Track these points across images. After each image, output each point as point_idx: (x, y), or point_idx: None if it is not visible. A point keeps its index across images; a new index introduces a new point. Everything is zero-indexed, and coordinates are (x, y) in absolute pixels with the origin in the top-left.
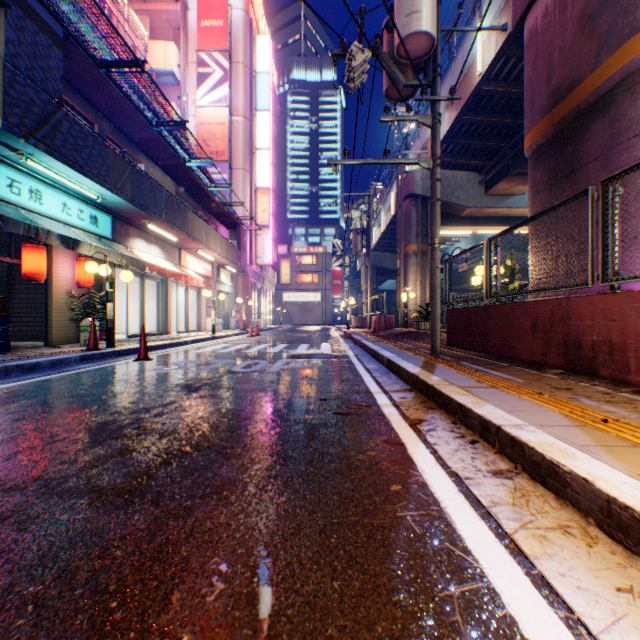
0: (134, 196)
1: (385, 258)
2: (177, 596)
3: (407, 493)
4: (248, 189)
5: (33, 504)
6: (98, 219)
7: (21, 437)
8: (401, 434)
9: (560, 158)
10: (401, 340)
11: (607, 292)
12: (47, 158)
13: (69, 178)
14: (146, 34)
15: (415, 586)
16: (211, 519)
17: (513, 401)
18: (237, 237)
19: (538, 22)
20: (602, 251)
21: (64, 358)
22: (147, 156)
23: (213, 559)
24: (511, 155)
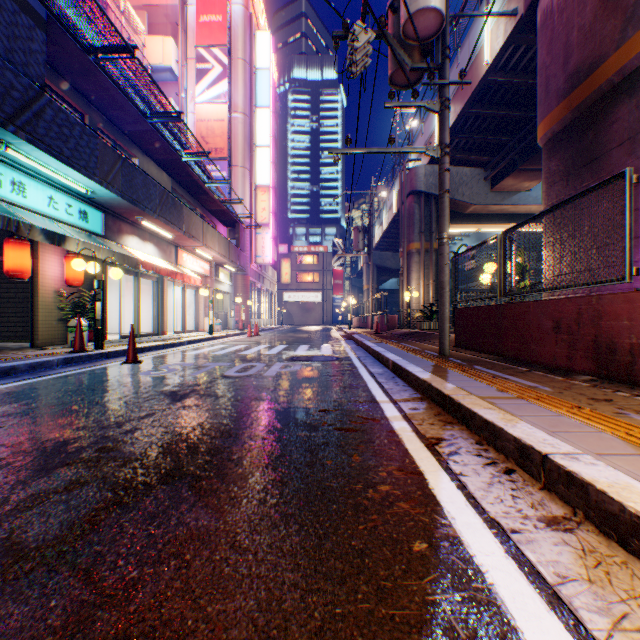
0: (126, 190)
1: (387, 257)
2: None
3: (436, 557)
4: (248, 187)
5: None
6: (88, 214)
7: None
8: (417, 459)
9: (579, 145)
10: (405, 341)
11: None
12: (28, 147)
13: (54, 170)
14: (143, 29)
15: None
16: (159, 608)
17: (550, 417)
18: (236, 235)
19: (554, 1)
20: None
21: (44, 361)
22: (141, 150)
23: None
24: (518, 149)
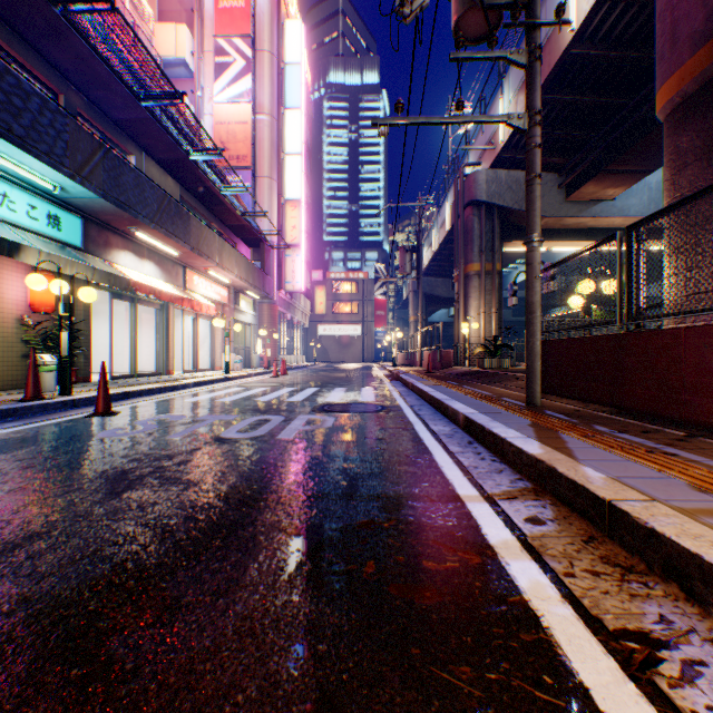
0: (109, 189)
1: (436, 284)
2: None
3: None
4: (275, 201)
5: None
6: (60, 220)
7: None
8: None
9: None
10: (468, 383)
11: None
12: None
13: (3, 154)
14: (152, 13)
15: None
16: None
17: None
18: (260, 256)
19: None
20: None
21: None
22: (138, 146)
23: None
24: (604, 146)
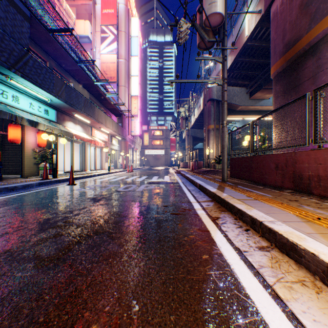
0: (67, 99)
1: (197, 132)
2: (78, 326)
3: (212, 260)
4: (127, 96)
5: (2, 266)
6: (48, 111)
7: (1, 227)
8: (207, 225)
9: (289, 79)
10: (206, 174)
11: (316, 149)
12: (21, 79)
13: (33, 90)
14: (74, 16)
15: (218, 319)
16: (101, 276)
17: (267, 207)
18: (121, 121)
19: (278, 8)
20: (314, 127)
21: (30, 184)
22: (74, 79)
23: (101, 301)
24: (263, 78)
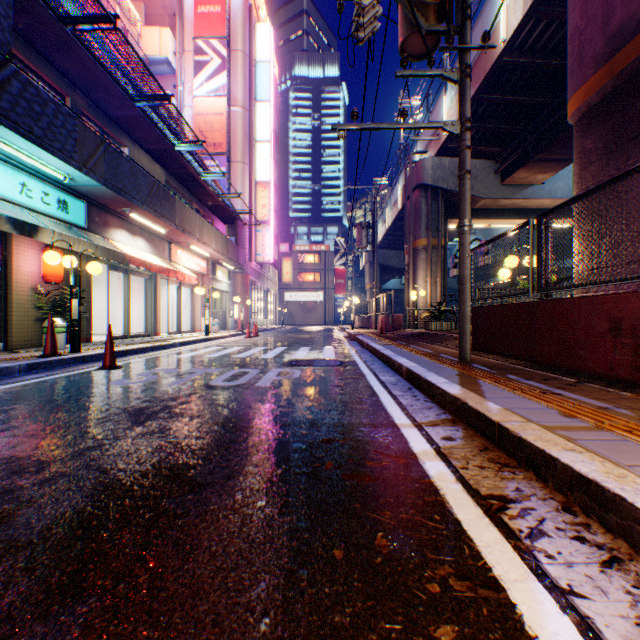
0: (109, 178)
1: (390, 256)
2: None
3: None
4: (247, 183)
5: None
6: (68, 204)
7: None
8: (483, 547)
9: (623, 117)
10: (414, 343)
11: None
12: None
13: (24, 151)
14: (139, 18)
15: None
16: None
17: None
18: (235, 232)
19: None
20: None
21: (2, 368)
22: (131, 139)
23: None
24: (533, 138)
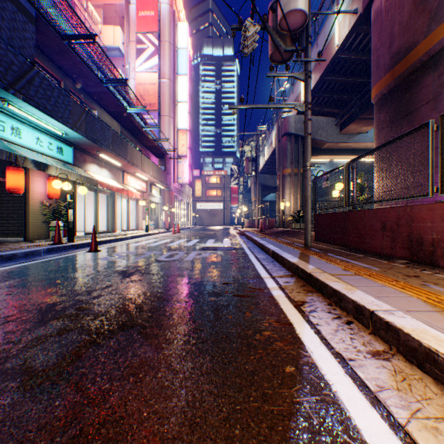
0: (89, 133)
1: (268, 178)
2: None
3: (300, 375)
4: (172, 130)
5: None
6: (63, 149)
7: None
8: (289, 315)
9: (399, 103)
10: (281, 236)
11: None
12: (23, 104)
13: (40, 119)
14: (100, 21)
15: None
16: (125, 405)
17: (377, 287)
18: (164, 163)
19: (382, 4)
20: (441, 169)
21: (34, 250)
22: (99, 105)
23: None
24: (358, 105)
